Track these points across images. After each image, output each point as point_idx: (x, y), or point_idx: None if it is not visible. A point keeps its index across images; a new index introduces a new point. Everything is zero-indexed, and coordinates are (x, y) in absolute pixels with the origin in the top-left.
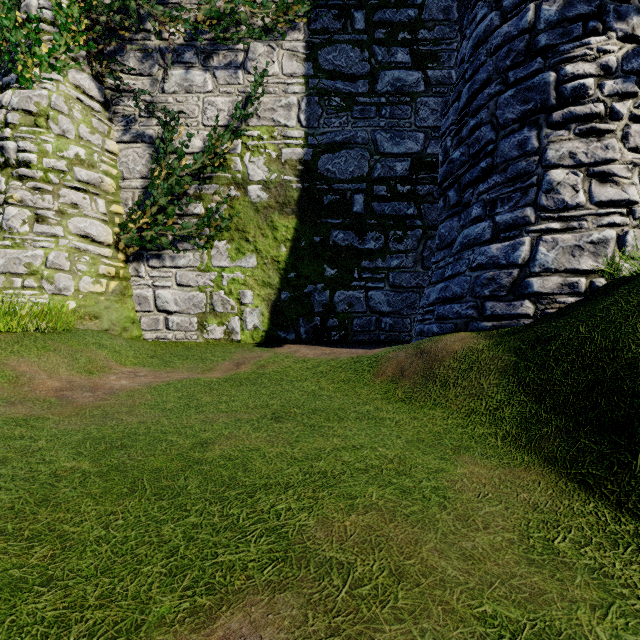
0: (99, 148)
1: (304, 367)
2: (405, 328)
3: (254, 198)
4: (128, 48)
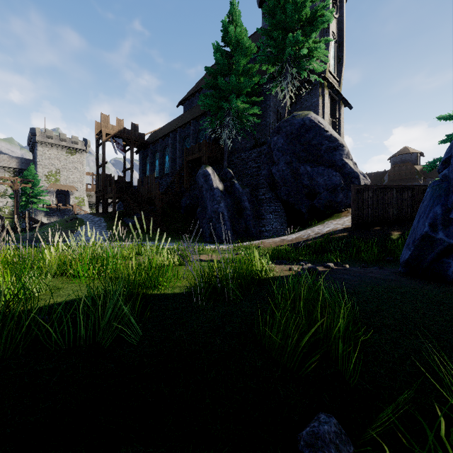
0: None
1: None
2: None
3: (6, 214)
4: None
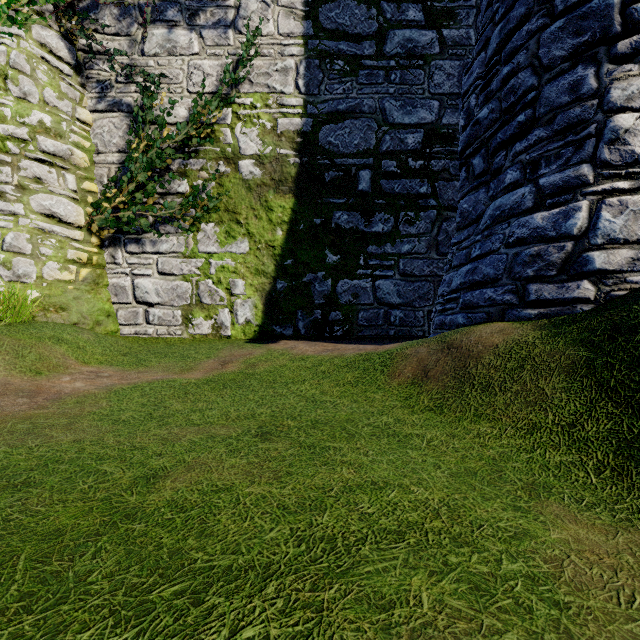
0: (68, 116)
1: (302, 366)
2: (417, 322)
3: (246, 175)
4: (101, 1)
